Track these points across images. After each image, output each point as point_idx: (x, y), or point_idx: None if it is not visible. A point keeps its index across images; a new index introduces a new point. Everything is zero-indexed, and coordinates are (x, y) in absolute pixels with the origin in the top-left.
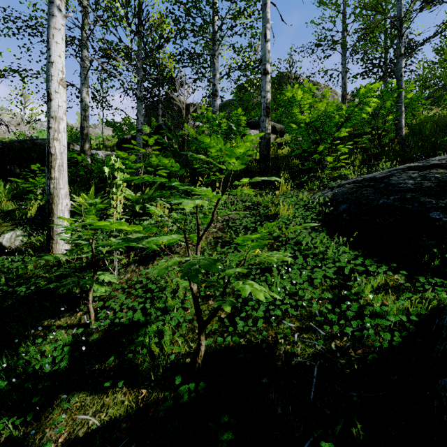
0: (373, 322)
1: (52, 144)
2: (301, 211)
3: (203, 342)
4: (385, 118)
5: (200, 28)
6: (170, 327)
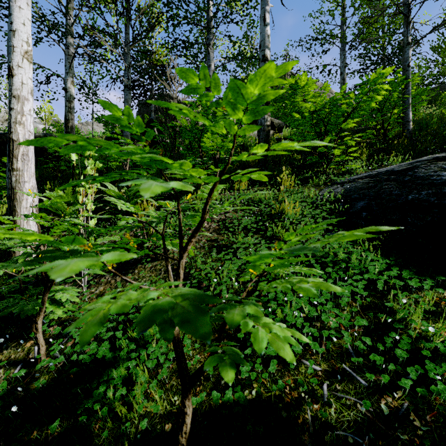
0: (439, 369)
1: (13, 128)
2: (309, 210)
3: (189, 410)
4: (391, 111)
5: (193, 16)
6: (146, 367)
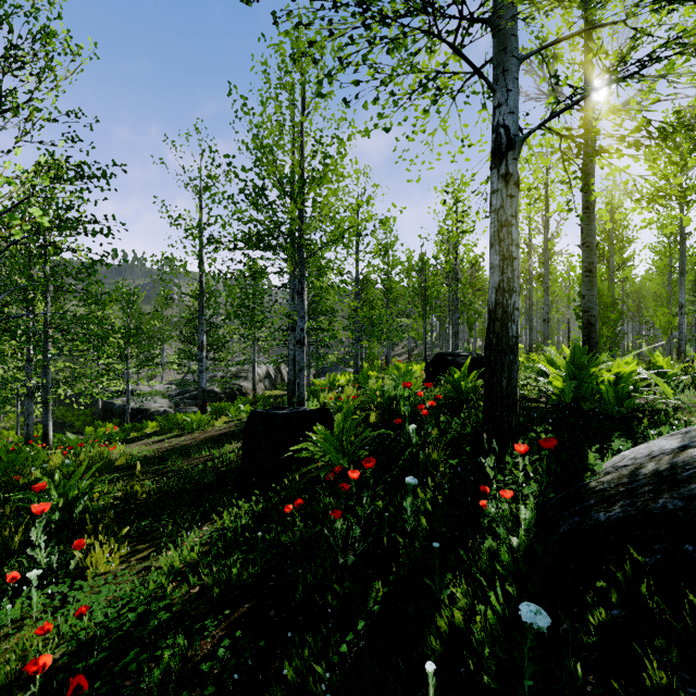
0: None
1: None
2: None
3: None
4: None
5: None
6: None
